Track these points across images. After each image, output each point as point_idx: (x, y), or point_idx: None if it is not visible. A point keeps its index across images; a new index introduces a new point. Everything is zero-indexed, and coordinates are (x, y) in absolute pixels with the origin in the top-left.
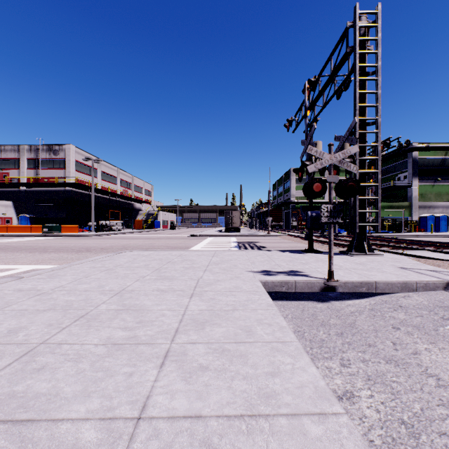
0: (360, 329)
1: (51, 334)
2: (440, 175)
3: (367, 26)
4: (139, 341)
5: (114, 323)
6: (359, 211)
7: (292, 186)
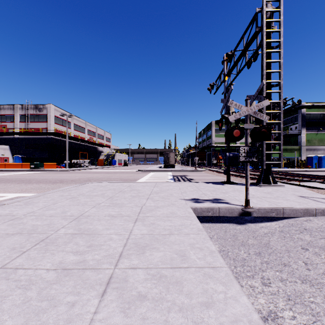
0: (274, 249)
1: (11, 258)
2: (322, 126)
3: (272, 11)
4: (86, 266)
5: (68, 247)
6: (266, 152)
7: (212, 134)
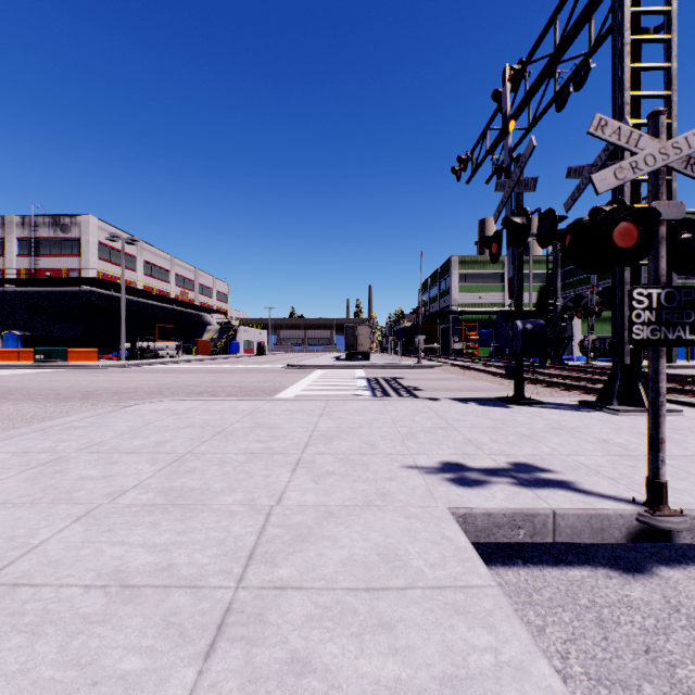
0: None
1: None
2: None
3: None
4: None
5: None
6: None
7: (453, 285)
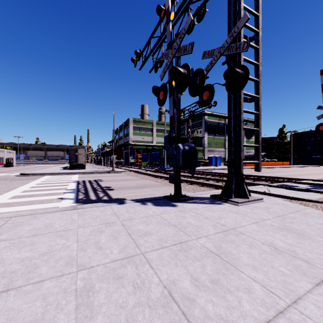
0: None
1: None
2: (217, 132)
3: None
4: None
5: None
6: (243, 144)
7: (130, 131)
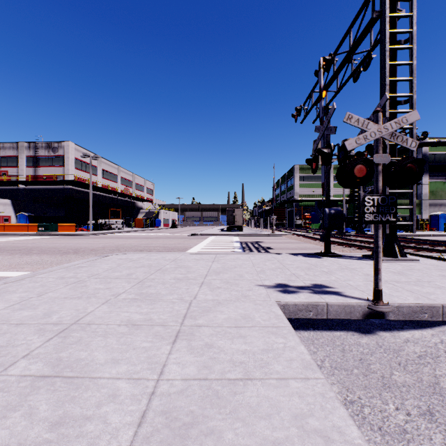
0: None
1: None
2: None
3: None
4: None
5: (4, 428)
6: None
7: (295, 183)
